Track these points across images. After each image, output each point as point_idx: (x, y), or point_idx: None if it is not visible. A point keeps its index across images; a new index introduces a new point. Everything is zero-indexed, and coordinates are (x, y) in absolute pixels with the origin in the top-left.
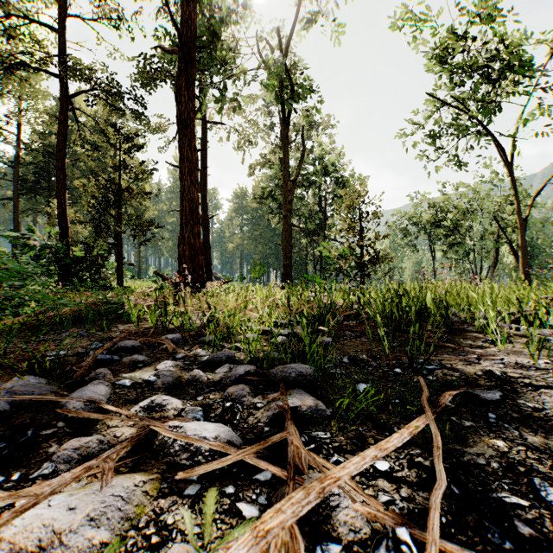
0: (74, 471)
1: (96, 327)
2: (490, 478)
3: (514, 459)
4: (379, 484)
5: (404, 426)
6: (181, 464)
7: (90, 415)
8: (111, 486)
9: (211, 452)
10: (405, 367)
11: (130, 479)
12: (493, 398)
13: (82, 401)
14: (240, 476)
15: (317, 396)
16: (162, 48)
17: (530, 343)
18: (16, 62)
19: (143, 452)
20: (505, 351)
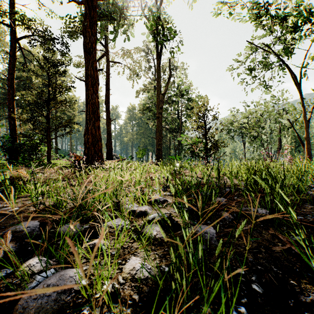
0: None
1: None
2: None
3: None
4: None
5: None
6: None
7: None
8: None
9: None
10: None
11: None
12: None
13: None
14: None
15: None
16: (74, 2)
17: None
18: None
19: None
20: None
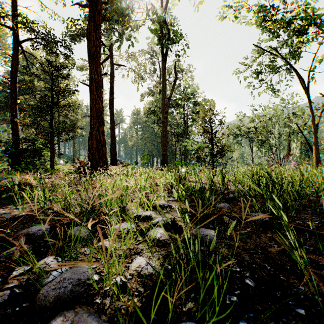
0: None
1: None
2: None
3: None
4: None
5: None
6: None
7: None
8: None
9: None
10: None
11: None
12: None
13: None
14: None
15: None
16: (78, 5)
17: None
18: None
19: None
20: None
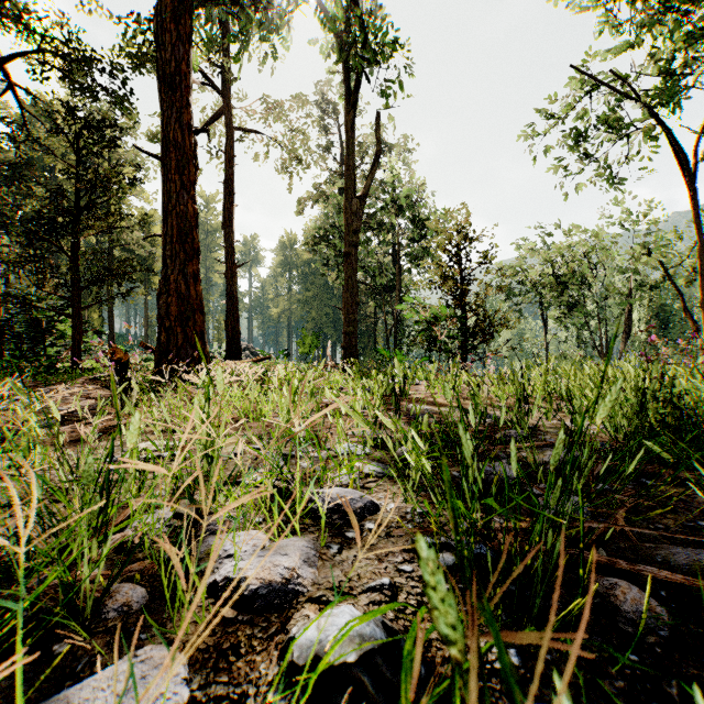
0: None
1: None
2: None
3: None
4: None
5: None
6: None
7: None
8: None
9: None
10: None
11: None
12: None
13: None
14: None
15: None
16: None
17: None
18: None
19: None
20: None
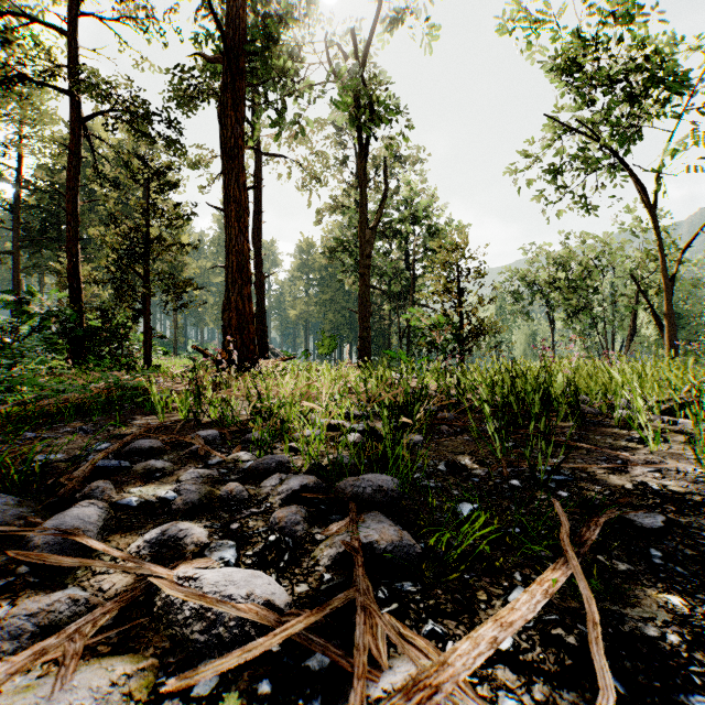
0: (16, 659)
1: (107, 420)
2: (669, 662)
3: (701, 628)
4: (499, 674)
5: (530, 571)
6: (191, 640)
7: (59, 560)
8: (69, 688)
9: (238, 621)
10: (525, 478)
11: (106, 671)
12: (654, 525)
13: (56, 534)
14: (282, 661)
15: (402, 522)
16: (201, 56)
17: (696, 444)
18: (14, 75)
19: (139, 617)
20: (660, 453)
